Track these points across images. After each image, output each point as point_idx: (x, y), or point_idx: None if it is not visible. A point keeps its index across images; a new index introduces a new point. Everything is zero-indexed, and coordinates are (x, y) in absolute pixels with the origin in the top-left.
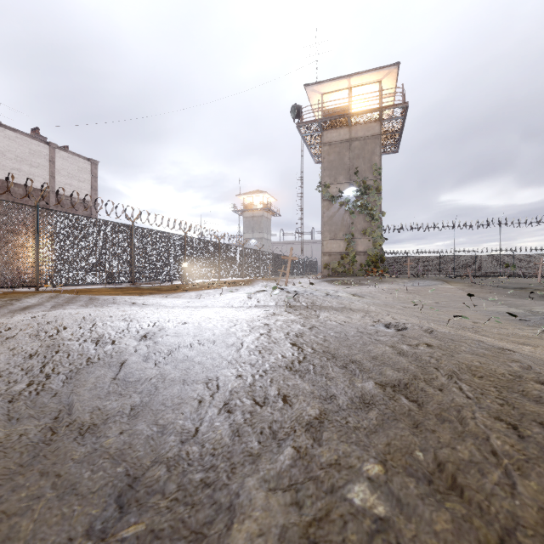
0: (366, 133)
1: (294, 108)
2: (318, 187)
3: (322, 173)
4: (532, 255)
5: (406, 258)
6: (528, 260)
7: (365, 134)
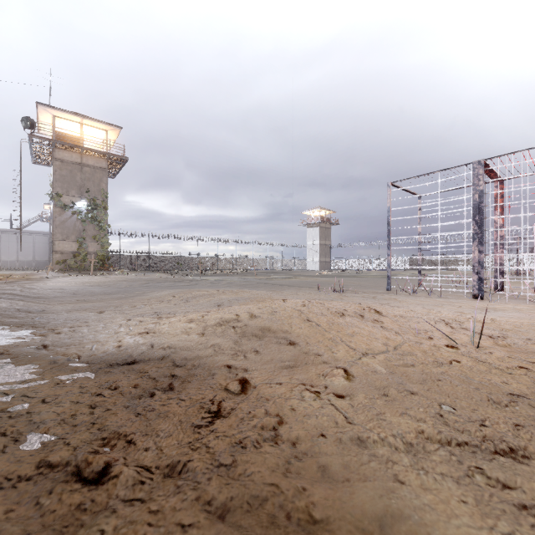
0: (96, 164)
1: (26, 118)
2: (49, 194)
3: (54, 183)
4: (190, 257)
5: (112, 256)
6: (188, 260)
7: (95, 165)
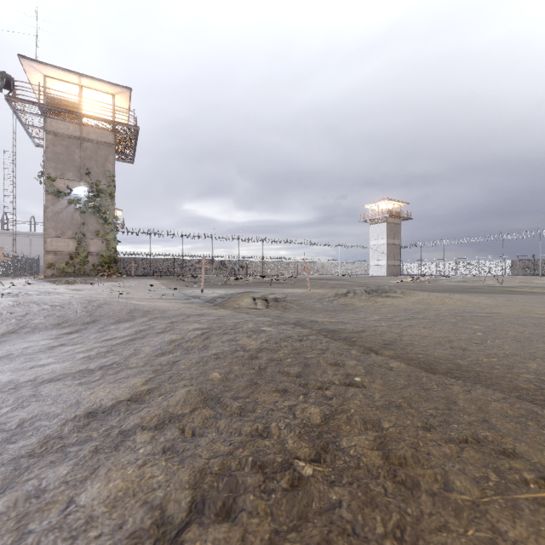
0: (100, 138)
1: (2, 75)
2: (39, 177)
3: (45, 163)
4: (232, 261)
5: (146, 260)
6: (230, 264)
7: (99, 139)
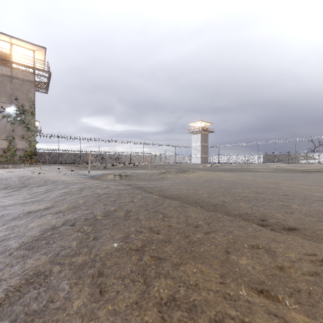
0: (24, 77)
1: None
2: None
3: None
4: (112, 154)
5: (56, 153)
6: (111, 156)
7: (24, 78)
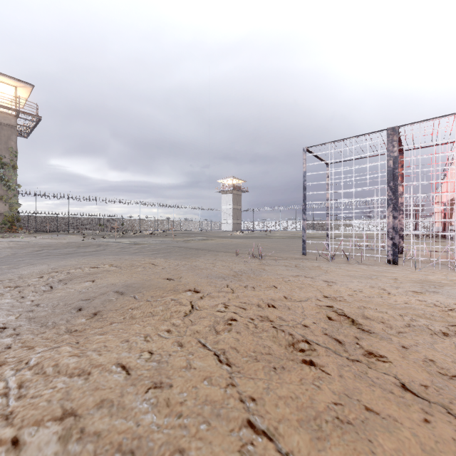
0: (3, 120)
1: None
2: None
3: None
4: (113, 219)
5: (28, 217)
6: (111, 221)
7: (2, 121)
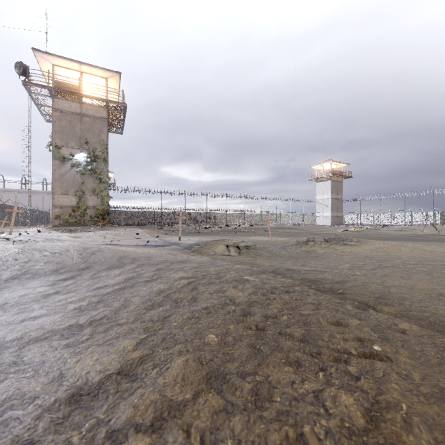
0: (96, 113)
1: (20, 64)
2: (48, 146)
3: (53, 135)
4: (201, 213)
5: (132, 212)
6: (200, 215)
7: (95, 114)
